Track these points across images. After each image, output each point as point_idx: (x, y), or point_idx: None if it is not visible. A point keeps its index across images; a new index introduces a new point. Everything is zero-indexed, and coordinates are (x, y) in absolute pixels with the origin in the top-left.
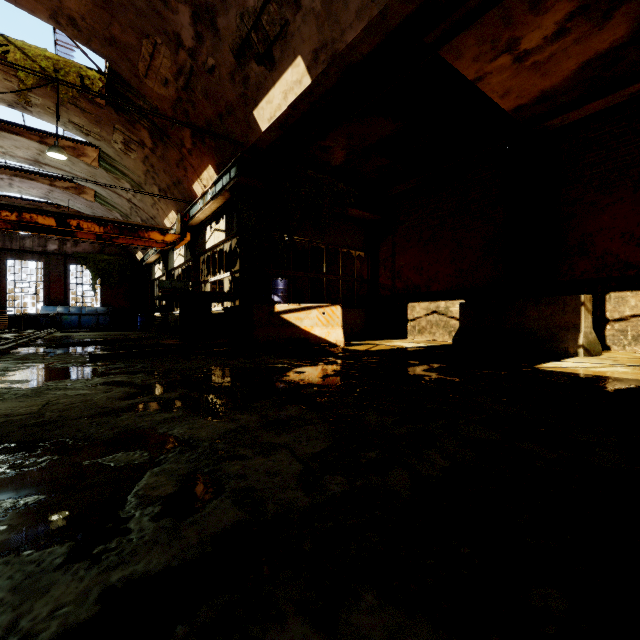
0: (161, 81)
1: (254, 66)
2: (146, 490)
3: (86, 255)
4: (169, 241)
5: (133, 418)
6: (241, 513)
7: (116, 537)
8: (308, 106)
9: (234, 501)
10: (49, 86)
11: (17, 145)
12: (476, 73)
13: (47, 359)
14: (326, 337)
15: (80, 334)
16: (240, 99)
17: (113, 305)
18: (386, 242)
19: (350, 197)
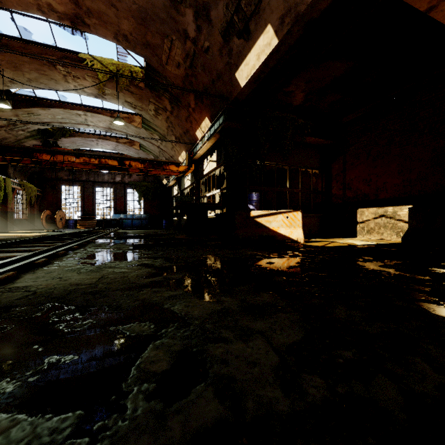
0: (175, 65)
1: (236, 40)
2: (146, 363)
3: (135, 183)
4: (181, 171)
5: (149, 293)
6: (222, 408)
7: (114, 414)
8: (275, 62)
9: (216, 390)
10: (114, 81)
11: (100, 120)
12: (429, 3)
13: (110, 246)
14: (289, 235)
15: (131, 231)
16: (226, 67)
17: (150, 213)
18: (338, 161)
19: (308, 128)
